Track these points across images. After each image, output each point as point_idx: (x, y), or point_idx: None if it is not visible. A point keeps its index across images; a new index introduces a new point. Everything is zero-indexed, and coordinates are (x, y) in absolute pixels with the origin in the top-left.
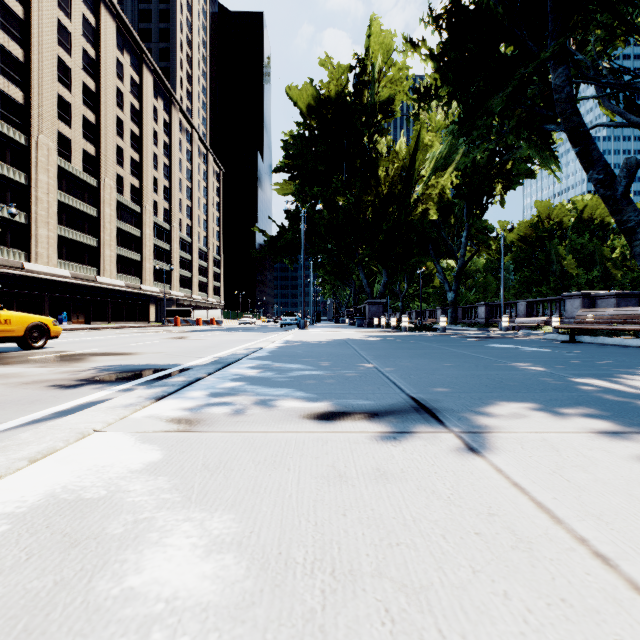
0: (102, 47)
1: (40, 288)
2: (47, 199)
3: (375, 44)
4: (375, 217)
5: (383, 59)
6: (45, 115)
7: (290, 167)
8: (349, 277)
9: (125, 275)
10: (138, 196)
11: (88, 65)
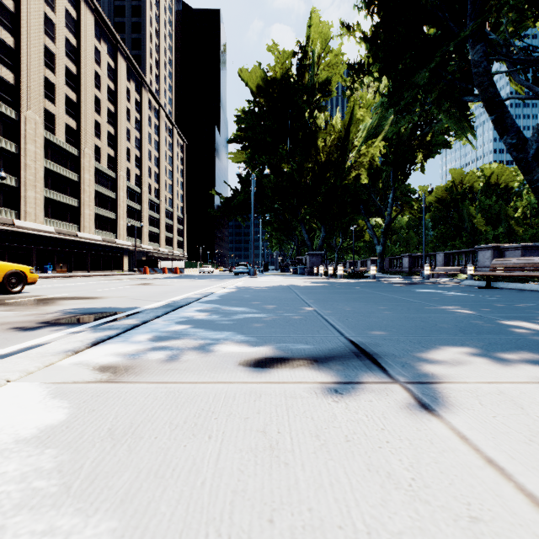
0: (82, 36)
1: (28, 242)
2: (34, 166)
3: (315, 33)
4: (315, 181)
5: (321, 46)
6: (33, 94)
7: (242, 138)
8: (293, 233)
9: (102, 231)
10: (113, 164)
11: (70, 52)
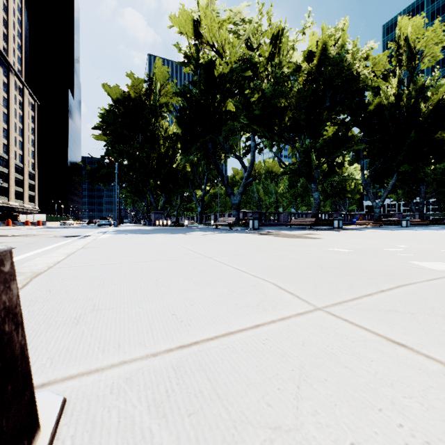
0: None
1: None
2: None
3: (158, 72)
4: (158, 164)
5: (162, 81)
6: None
7: (105, 128)
8: (144, 195)
9: None
10: None
11: None
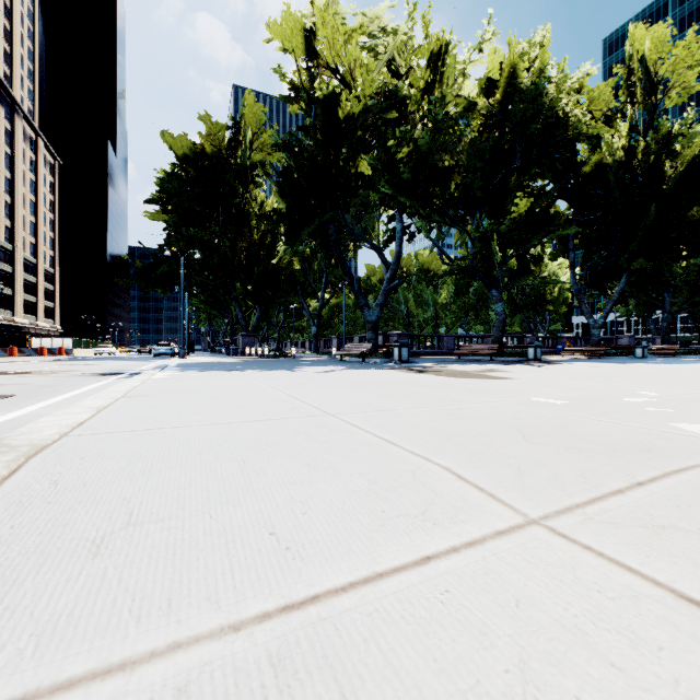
0: None
1: None
2: None
3: (248, 114)
4: (249, 259)
5: (256, 127)
6: None
7: (165, 202)
8: (226, 307)
9: None
10: None
11: None
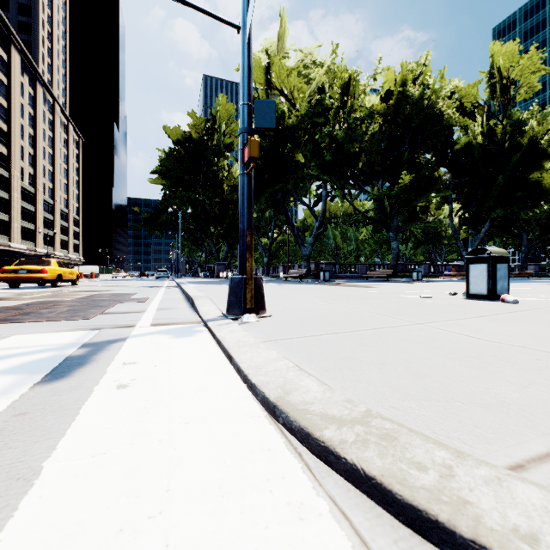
0: None
1: None
2: None
3: (221, 109)
4: (221, 210)
5: (225, 118)
6: None
7: (164, 172)
8: (202, 243)
9: None
10: (6, 162)
11: None
